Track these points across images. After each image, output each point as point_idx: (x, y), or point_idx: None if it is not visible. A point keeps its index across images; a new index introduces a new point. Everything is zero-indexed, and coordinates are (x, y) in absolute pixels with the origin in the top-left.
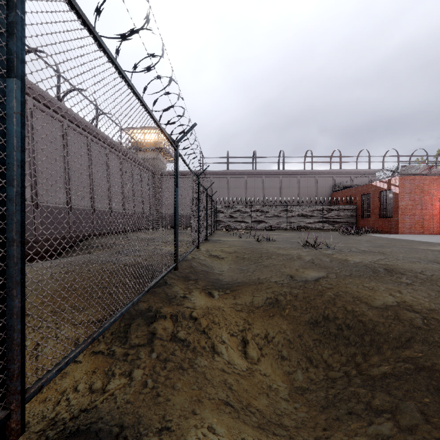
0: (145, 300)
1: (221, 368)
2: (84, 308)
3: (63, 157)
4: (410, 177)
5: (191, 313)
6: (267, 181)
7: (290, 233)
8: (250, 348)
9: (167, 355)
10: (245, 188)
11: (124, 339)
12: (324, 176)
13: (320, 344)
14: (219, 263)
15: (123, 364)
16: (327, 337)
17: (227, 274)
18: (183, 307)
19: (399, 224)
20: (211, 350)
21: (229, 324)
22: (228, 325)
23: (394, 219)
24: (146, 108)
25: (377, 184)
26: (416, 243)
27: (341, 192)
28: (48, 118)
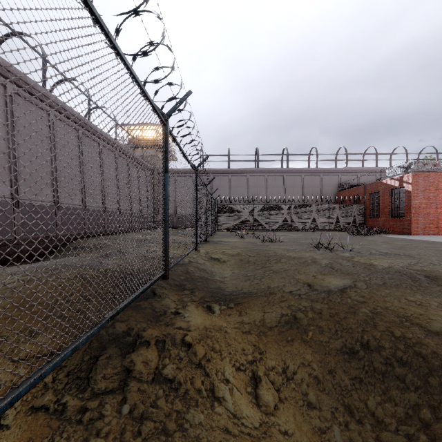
0: (124, 319)
1: (223, 426)
2: (36, 333)
3: (50, 150)
4: (424, 173)
5: (183, 338)
6: (270, 179)
7: (296, 233)
8: (263, 390)
9: (145, 409)
10: (247, 187)
11: (85, 383)
12: (329, 174)
13: (361, 386)
14: (220, 268)
15: (74, 429)
16: (371, 376)
17: (229, 282)
18: (174, 328)
19: (413, 224)
20: (209, 396)
21: (234, 353)
22: (233, 354)
23: (407, 219)
24: (109, 37)
25: (387, 182)
26: (439, 245)
27: (347, 190)
28: (32, 107)
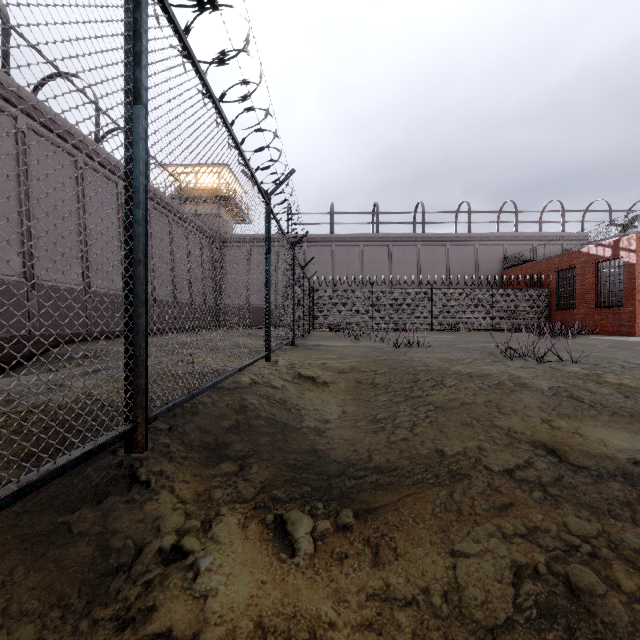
0: None
1: None
2: None
3: (17, 184)
4: None
5: None
6: (397, 251)
7: (442, 334)
8: None
9: None
10: (360, 263)
11: None
12: (489, 243)
13: None
14: (317, 396)
15: None
16: None
17: (338, 433)
18: None
19: (638, 318)
20: None
21: None
22: None
23: (628, 310)
24: None
25: (590, 250)
26: None
27: (519, 268)
28: None
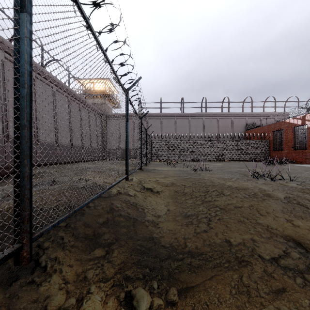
0: None
1: None
2: None
3: None
4: None
5: None
6: (193, 121)
7: (216, 163)
8: None
9: None
10: (174, 127)
11: None
12: (238, 117)
13: None
14: (153, 200)
15: None
16: None
17: (165, 226)
18: None
19: None
20: None
21: None
22: None
23: (309, 151)
24: None
25: (290, 121)
26: None
27: (254, 129)
28: None
